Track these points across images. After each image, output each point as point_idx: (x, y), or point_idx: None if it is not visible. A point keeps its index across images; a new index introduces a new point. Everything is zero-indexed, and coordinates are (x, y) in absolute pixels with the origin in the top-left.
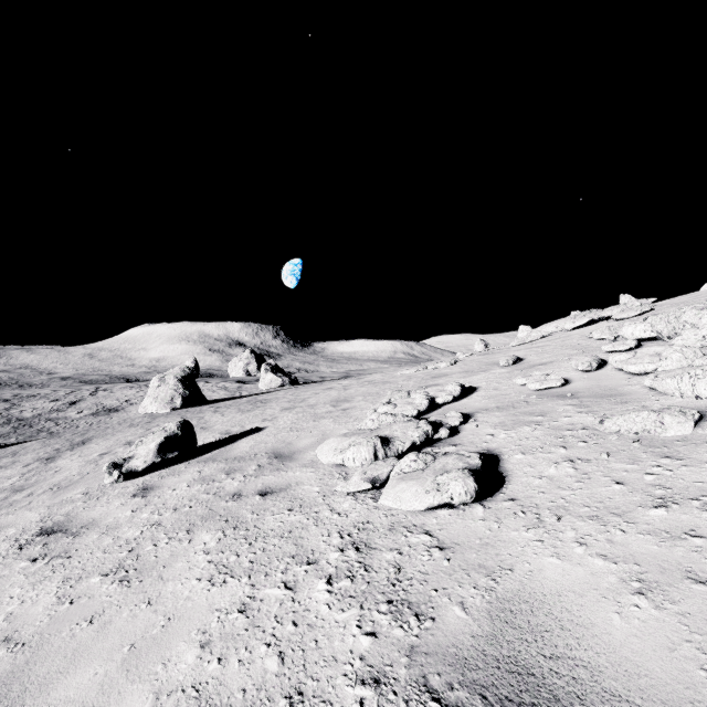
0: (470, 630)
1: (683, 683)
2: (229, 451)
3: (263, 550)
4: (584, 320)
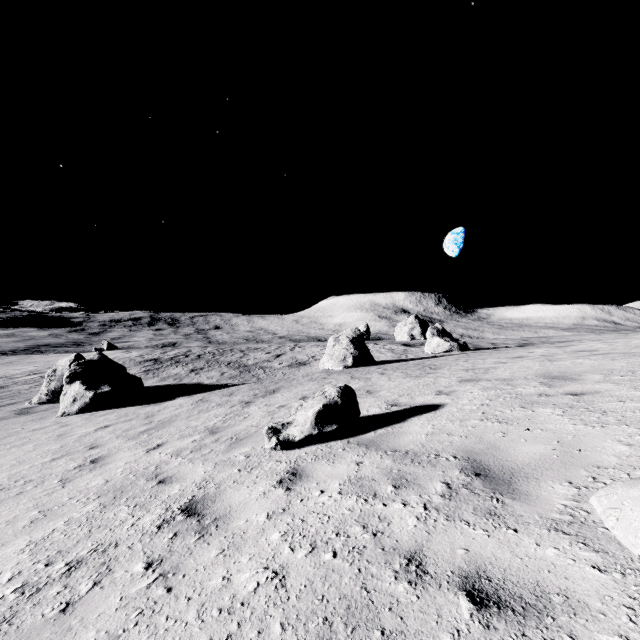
0: None
1: None
2: (396, 435)
3: None
4: None
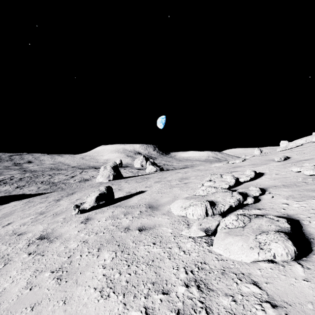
0: None
1: None
2: (128, 202)
3: (135, 273)
4: None
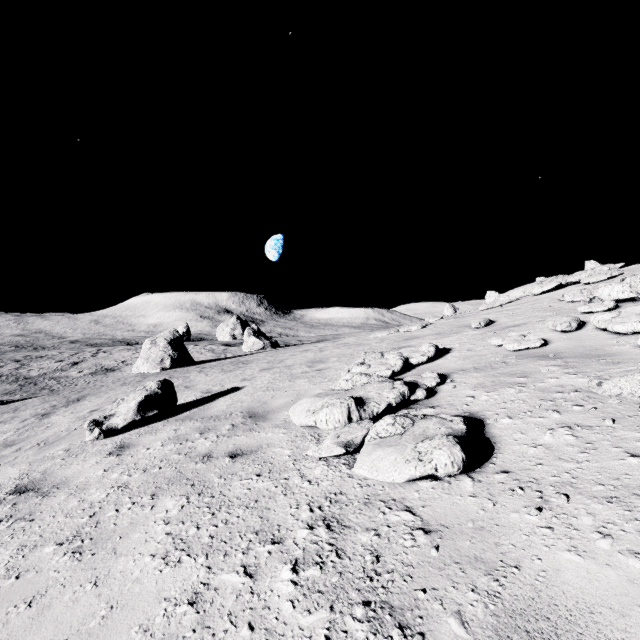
0: None
1: None
2: (206, 409)
3: (225, 522)
4: (552, 285)
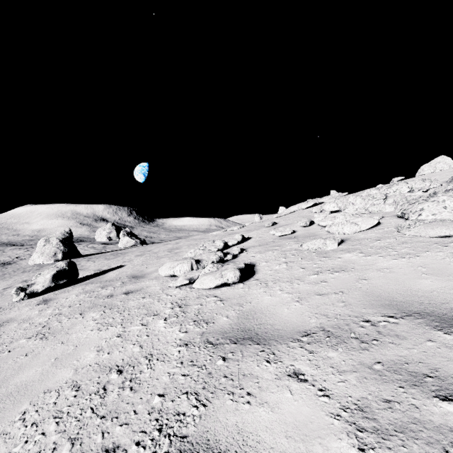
0: (229, 323)
1: (302, 322)
2: (102, 278)
3: (128, 314)
4: (311, 203)
